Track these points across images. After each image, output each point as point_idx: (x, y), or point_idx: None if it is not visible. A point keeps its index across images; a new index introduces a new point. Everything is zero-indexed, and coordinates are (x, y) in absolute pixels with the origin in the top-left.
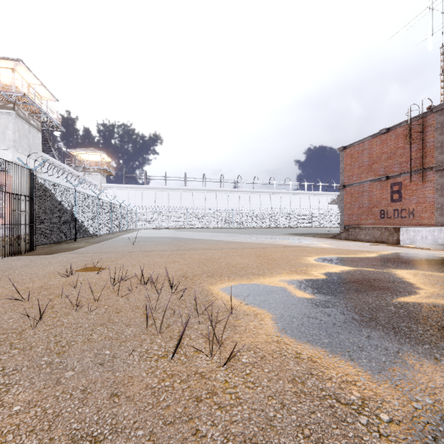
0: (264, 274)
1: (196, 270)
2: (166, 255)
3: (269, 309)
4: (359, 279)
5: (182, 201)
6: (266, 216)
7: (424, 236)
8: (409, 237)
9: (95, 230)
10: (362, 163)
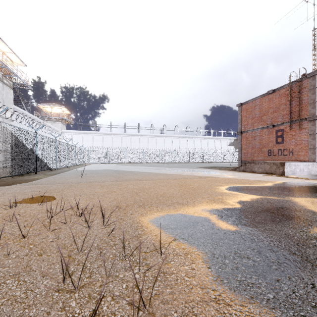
0: (188, 203)
1: (129, 200)
2: (106, 186)
3: (198, 245)
4: (270, 208)
5: (123, 143)
6: (184, 154)
7: (302, 169)
8: (291, 170)
9: (54, 165)
10: (254, 115)
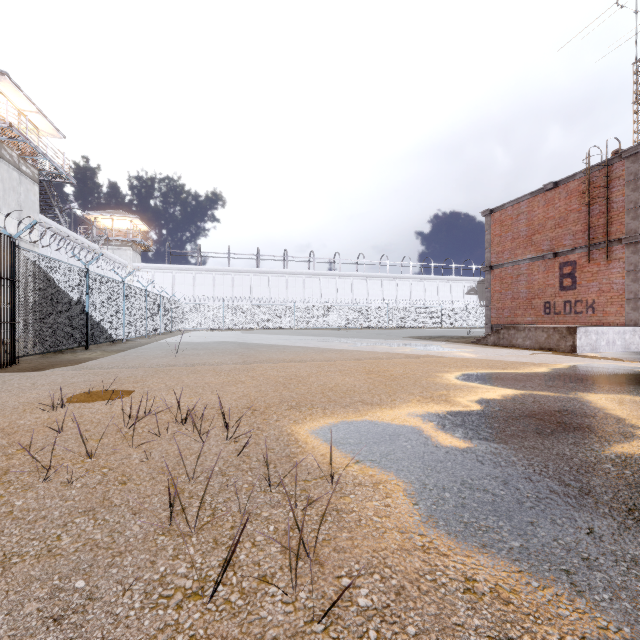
0: (382, 403)
1: (271, 397)
2: (224, 371)
3: (398, 471)
4: (536, 412)
5: (254, 289)
6: (376, 312)
7: (611, 341)
8: (590, 342)
9: (119, 332)
10: (517, 233)
